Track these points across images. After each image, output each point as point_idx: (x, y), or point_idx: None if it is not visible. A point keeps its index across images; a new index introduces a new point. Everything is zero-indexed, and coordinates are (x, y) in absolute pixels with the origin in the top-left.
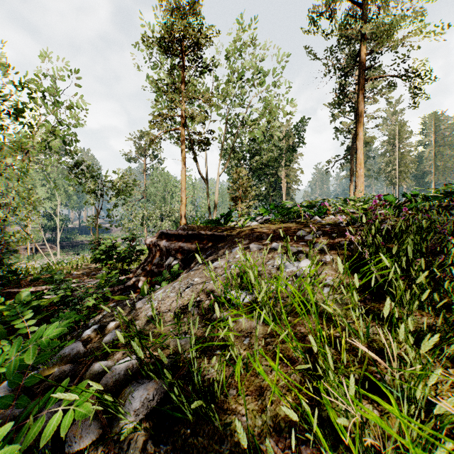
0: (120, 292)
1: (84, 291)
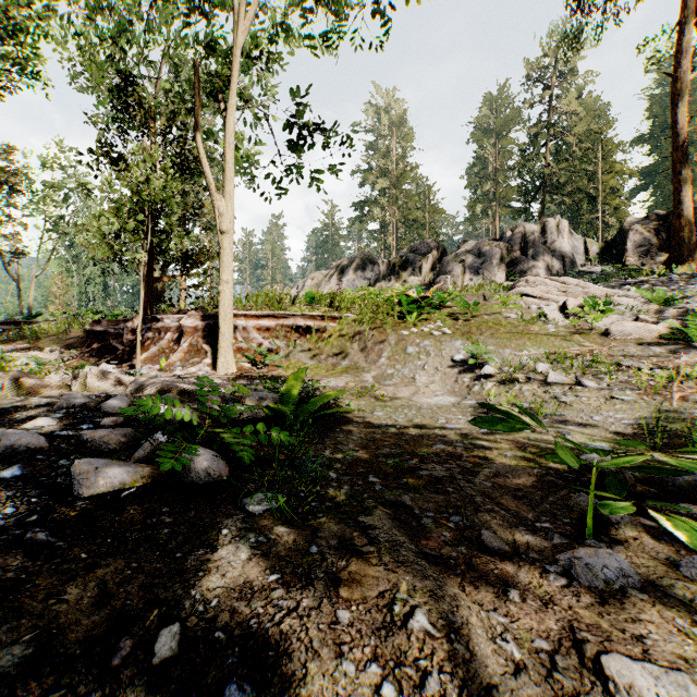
0: None
1: None
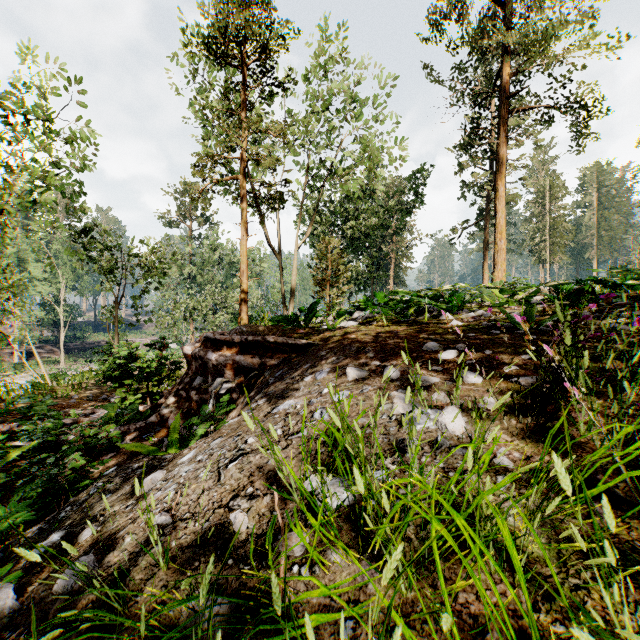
0: (139, 433)
1: (77, 435)
